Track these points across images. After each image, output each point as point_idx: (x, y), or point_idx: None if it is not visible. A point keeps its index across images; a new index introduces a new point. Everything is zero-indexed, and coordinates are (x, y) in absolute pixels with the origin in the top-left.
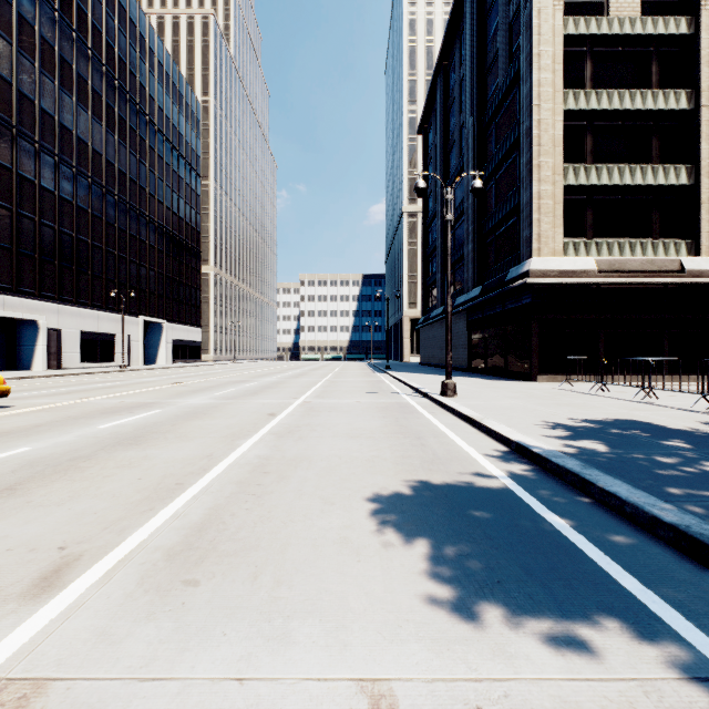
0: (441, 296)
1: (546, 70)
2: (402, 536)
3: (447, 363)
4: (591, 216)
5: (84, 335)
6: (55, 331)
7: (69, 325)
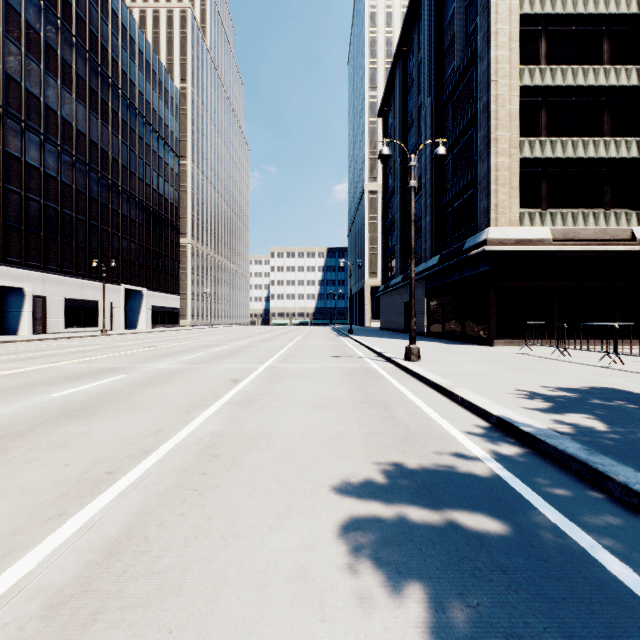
0: (400, 265)
1: (503, 47)
2: (382, 566)
3: (410, 329)
4: (545, 188)
5: (69, 301)
6: (41, 298)
7: (54, 292)
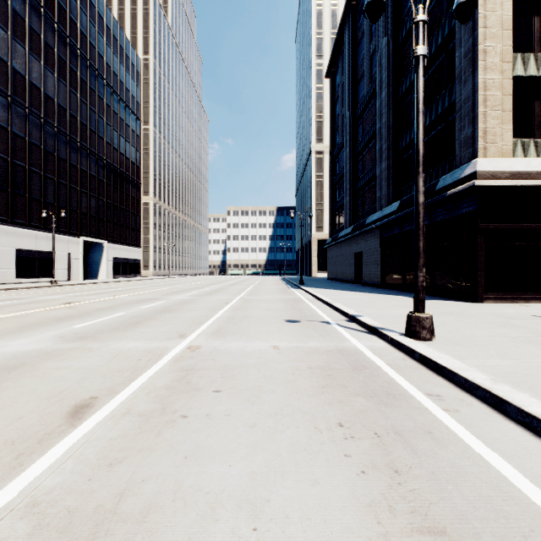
0: (349, 217)
1: None
2: None
3: (417, 286)
4: (539, 113)
5: (21, 252)
6: None
7: (3, 243)
